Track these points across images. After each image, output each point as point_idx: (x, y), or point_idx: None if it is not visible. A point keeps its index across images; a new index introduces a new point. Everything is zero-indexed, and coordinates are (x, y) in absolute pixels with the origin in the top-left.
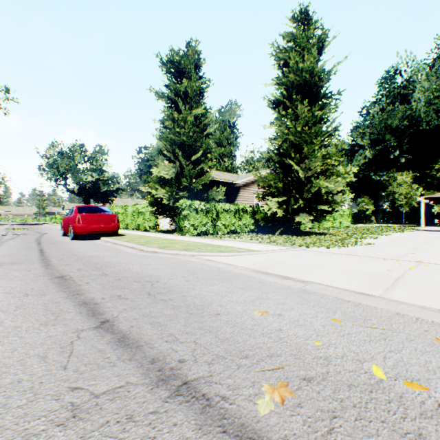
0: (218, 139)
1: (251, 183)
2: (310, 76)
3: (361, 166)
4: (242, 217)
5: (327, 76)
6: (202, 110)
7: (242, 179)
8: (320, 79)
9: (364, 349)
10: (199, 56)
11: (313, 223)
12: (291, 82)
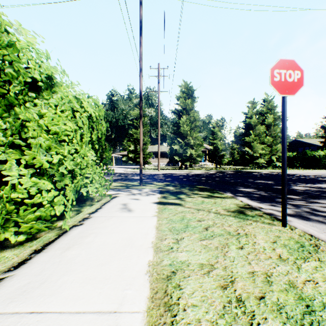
0: None
1: None
2: None
3: None
4: None
5: None
6: None
7: None
8: None
9: None
10: None
11: None
12: None
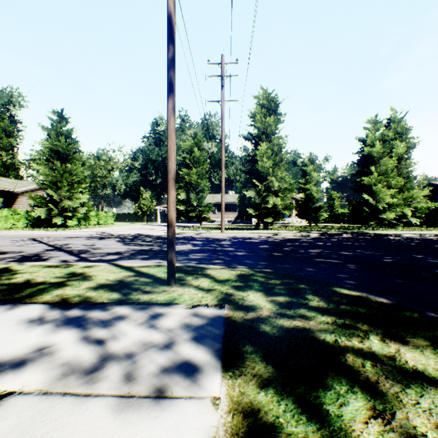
0: None
1: (31, 191)
2: (62, 149)
3: (135, 181)
4: (18, 218)
5: (73, 149)
6: None
7: (21, 188)
8: (68, 151)
9: (26, 236)
10: None
11: (80, 221)
12: (52, 148)
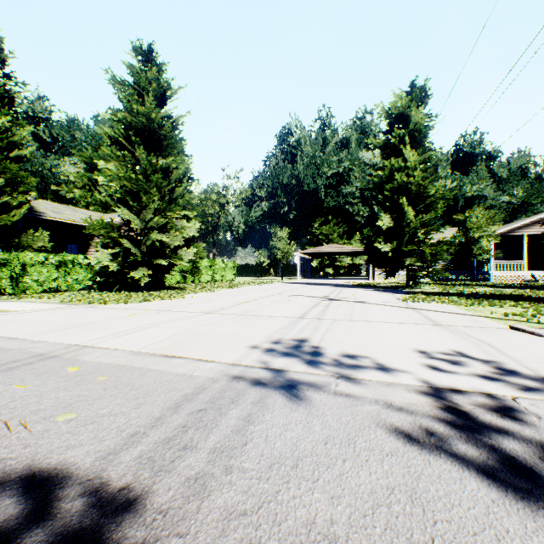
0: (89, 158)
1: None
2: (148, 122)
3: (259, 217)
4: (72, 271)
5: (170, 126)
6: (6, 122)
7: None
8: (160, 127)
9: None
10: (1, 45)
11: (186, 277)
12: (130, 122)
